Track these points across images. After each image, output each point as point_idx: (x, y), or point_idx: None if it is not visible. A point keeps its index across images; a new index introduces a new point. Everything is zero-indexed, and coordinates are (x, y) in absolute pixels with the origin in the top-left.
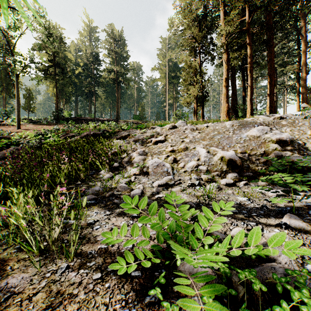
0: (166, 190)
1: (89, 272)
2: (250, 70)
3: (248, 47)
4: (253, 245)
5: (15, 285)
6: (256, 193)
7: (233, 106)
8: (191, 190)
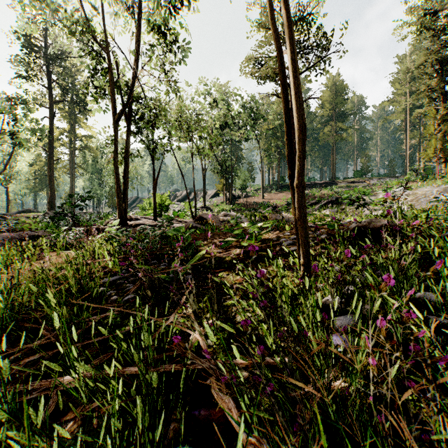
0: None
1: None
2: None
3: None
4: None
5: None
6: None
7: None
8: None
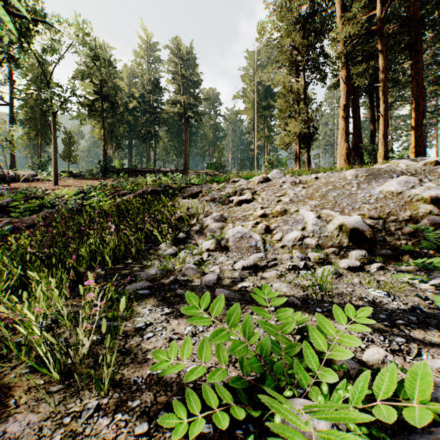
0: (255, 276)
1: (130, 420)
2: (383, 91)
3: (380, 57)
4: (418, 400)
5: (16, 436)
6: (400, 283)
7: (355, 146)
8: (293, 276)
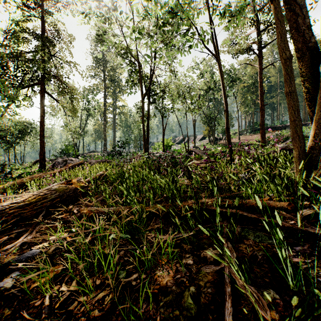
0: None
1: None
2: None
3: None
4: None
5: None
6: None
7: None
8: None
